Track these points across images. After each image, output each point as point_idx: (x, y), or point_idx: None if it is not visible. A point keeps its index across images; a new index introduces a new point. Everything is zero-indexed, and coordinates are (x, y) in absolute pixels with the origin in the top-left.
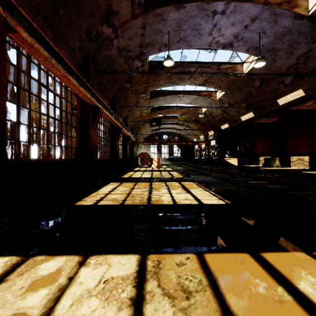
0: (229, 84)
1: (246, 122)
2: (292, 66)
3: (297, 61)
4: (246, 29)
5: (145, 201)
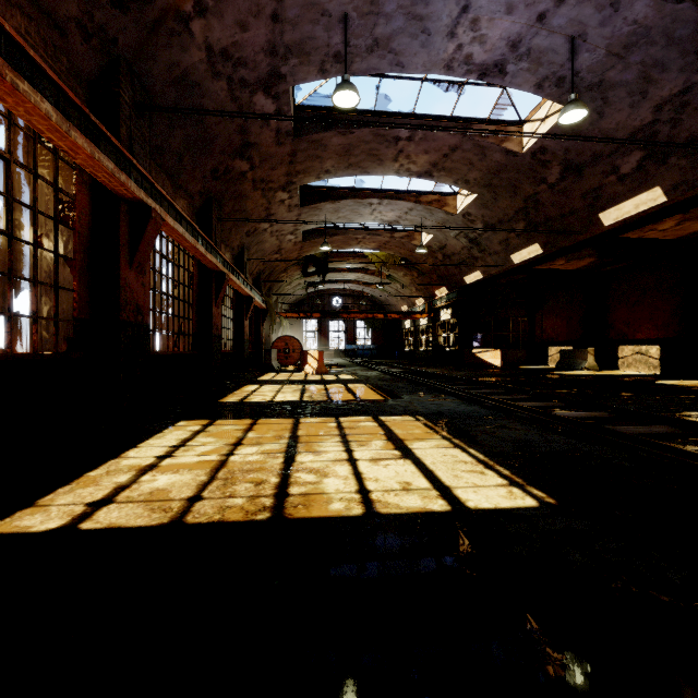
0: (488, 174)
1: (523, 267)
2: (642, 130)
3: (655, 116)
4: (540, 26)
5: (266, 501)
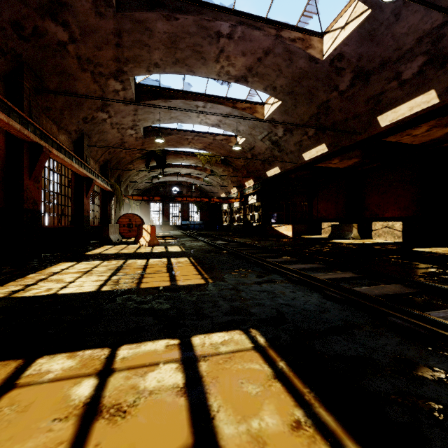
0: (292, 81)
1: (310, 163)
2: (430, 34)
3: (446, 18)
4: None
5: None
